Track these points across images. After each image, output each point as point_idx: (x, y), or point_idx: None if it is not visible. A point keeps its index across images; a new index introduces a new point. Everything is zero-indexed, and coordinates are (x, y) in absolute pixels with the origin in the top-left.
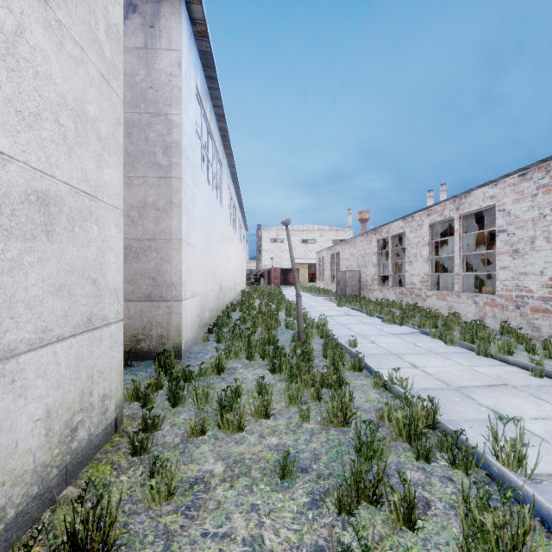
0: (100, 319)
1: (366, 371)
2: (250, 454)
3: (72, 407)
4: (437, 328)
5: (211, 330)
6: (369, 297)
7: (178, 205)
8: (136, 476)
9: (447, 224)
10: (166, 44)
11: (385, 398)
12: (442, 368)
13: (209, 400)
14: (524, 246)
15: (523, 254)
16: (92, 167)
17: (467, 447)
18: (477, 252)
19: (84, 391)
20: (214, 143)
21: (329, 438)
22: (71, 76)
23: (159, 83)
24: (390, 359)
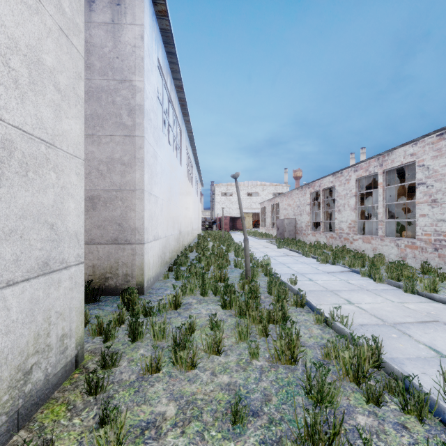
0: (58, 262)
1: (307, 307)
2: (202, 394)
3: (25, 351)
4: (365, 267)
5: (171, 269)
6: (304, 241)
7: (141, 160)
8: (83, 427)
9: (370, 179)
10: (130, 19)
11: (328, 334)
12: (376, 305)
13: (165, 336)
14: (442, 196)
15: (441, 204)
16: (49, 116)
17: (419, 392)
18: (398, 202)
19: (40, 333)
20: (174, 110)
21: (277, 377)
22: (23, 22)
23: (125, 53)
24: (327, 295)
